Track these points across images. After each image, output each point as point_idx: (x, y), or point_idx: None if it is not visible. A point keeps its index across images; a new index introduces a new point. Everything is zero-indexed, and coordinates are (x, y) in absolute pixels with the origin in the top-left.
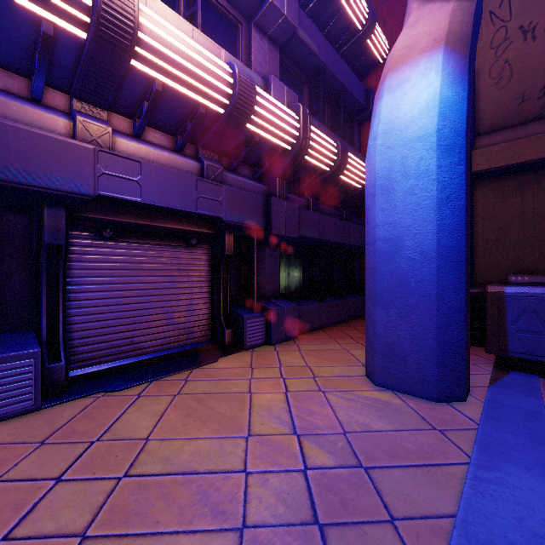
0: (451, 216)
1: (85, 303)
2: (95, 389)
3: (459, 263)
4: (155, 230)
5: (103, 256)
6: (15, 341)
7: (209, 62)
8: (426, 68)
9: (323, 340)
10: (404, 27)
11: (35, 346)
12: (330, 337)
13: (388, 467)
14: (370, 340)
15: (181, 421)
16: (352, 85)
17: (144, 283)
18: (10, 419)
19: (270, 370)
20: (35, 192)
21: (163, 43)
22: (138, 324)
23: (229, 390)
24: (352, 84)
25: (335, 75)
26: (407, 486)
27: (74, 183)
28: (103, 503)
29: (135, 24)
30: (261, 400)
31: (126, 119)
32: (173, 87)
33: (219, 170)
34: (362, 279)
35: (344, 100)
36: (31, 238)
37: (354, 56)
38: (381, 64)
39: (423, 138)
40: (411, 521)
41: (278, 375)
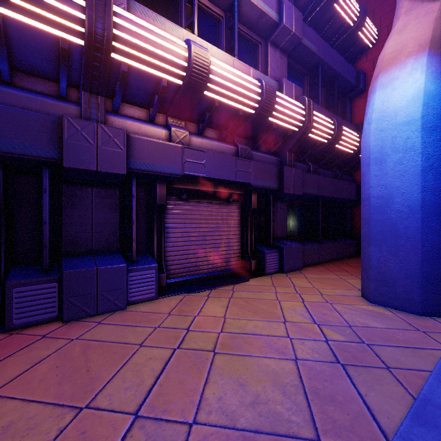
0: (434, 179)
1: (172, 239)
2: (182, 291)
3: (440, 214)
4: (209, 193)
5: (181, 211)
6: (144, 259)
7: (247, 82)
8: (412, 69)
9: (323, 271)
10: (393, 30)
11: (154, 262)
12: (328, 270)
13: (383, 345)
14: (365, 270)
15: (240, 311)
16: (344, 71)
17: (202, 228)
18: (145, 302)
19: (287, 288)
20: (155, 175)
21: (222, 77)
22: (199, 253)
23: (263, 298)
24: (344, 70)
25: (330, 66)
26: (397, 355)
27: (172, 168)
28: (216, 341)
29: (208, 71)
30: (286, 304)
31: (194, 124)
32: (224, 102)
33: (248, 150)
34: (353, 226)
35: (337, 83)
36: (148, 201)
37: (346, 46)
38: (370, 48)
39: (410, 123)
40: (400, 370)
41: (294, 291)
